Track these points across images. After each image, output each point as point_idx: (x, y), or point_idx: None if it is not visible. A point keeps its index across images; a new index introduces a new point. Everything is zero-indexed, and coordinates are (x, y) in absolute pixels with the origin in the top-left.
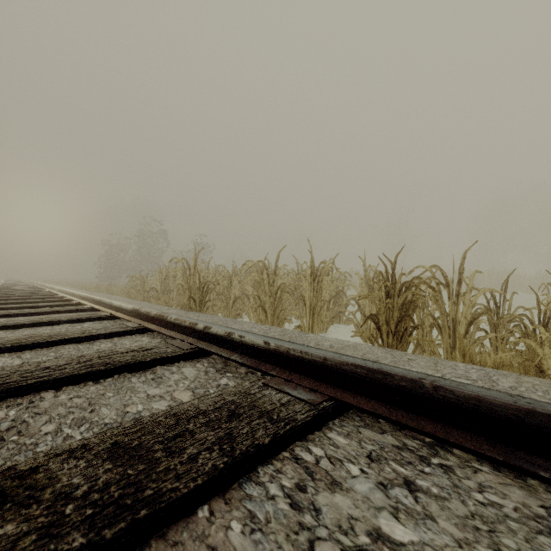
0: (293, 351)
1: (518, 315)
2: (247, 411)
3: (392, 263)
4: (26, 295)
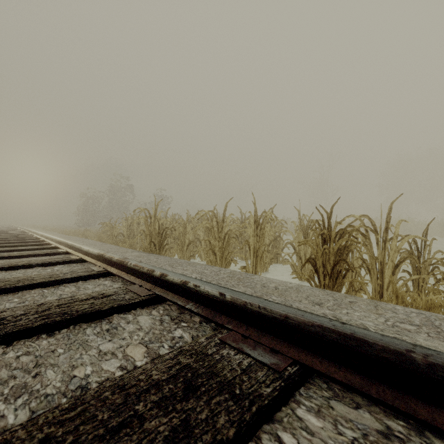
0: (250, 305)
1: (441, 259)
2: (205, 381)
3: (327, 212)
4: (12, 239)
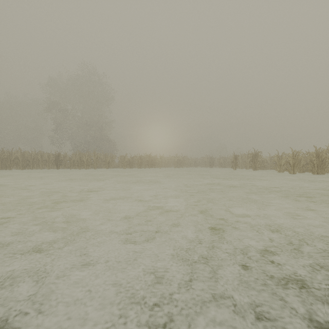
0: None
1: None
2: None
3: None
4: None
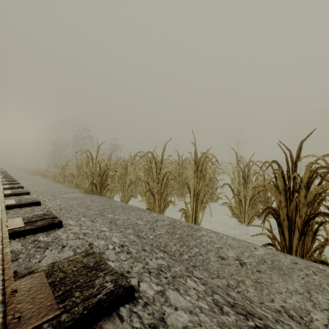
0: None
1: None
2: None
3: (290, 150)
4: None
